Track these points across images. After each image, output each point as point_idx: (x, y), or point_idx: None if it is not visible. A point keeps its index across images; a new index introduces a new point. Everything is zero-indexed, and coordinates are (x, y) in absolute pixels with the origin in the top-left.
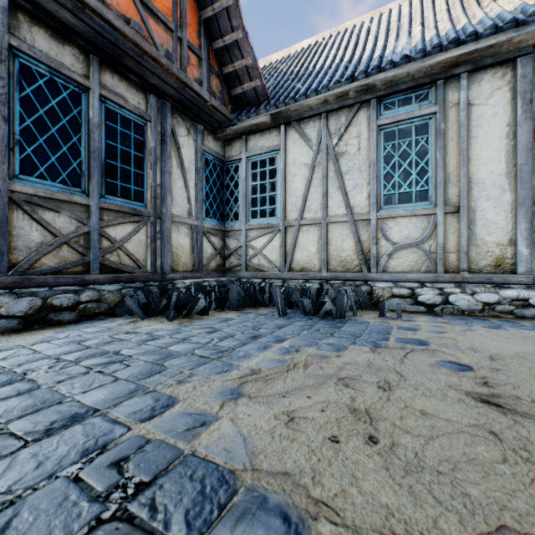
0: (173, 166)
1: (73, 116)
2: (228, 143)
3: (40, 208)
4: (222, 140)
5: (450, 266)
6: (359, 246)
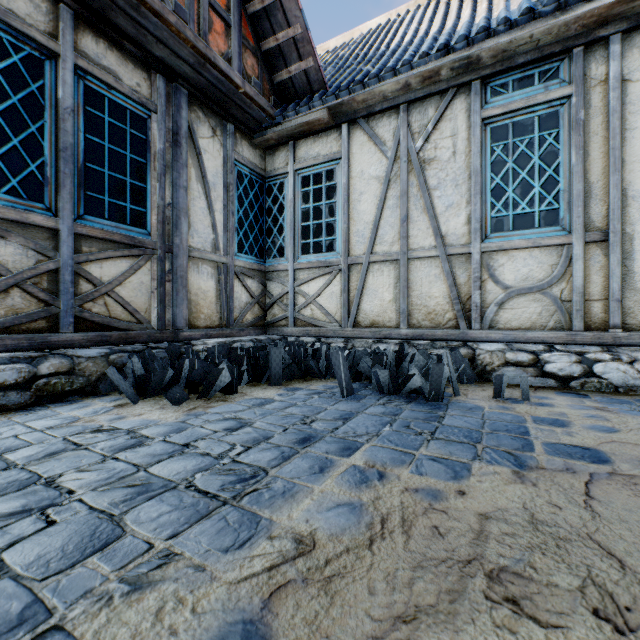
0: (191, 179)
1: (29, 93)
2: (270, 152)
3: None
4: (262, 147)
5: (594, 320)
6: (454, 291)
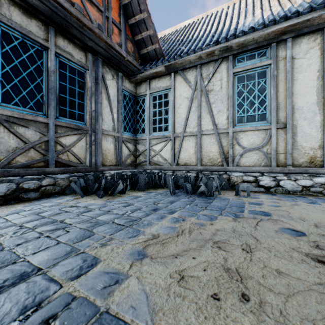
0: (103, 99)
1: (37, 65)
2: (138, 84)
3: (15, 125)
4: (134, 82)
5: (280, 162)
6: (221, 149)
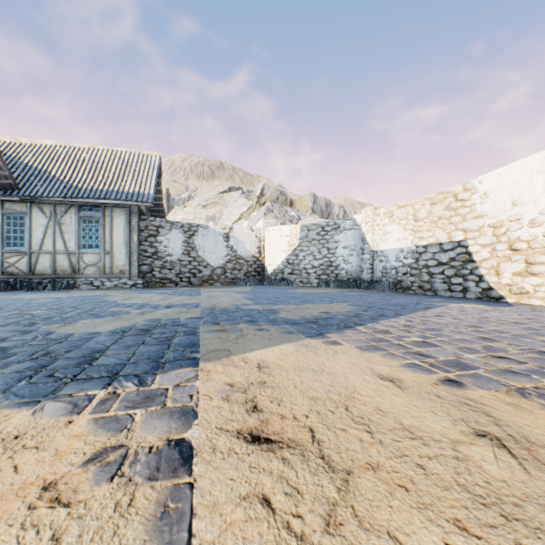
0: None
1: None
2: None
3: None
4: None
5: (107, 272)
6: (71, 264)
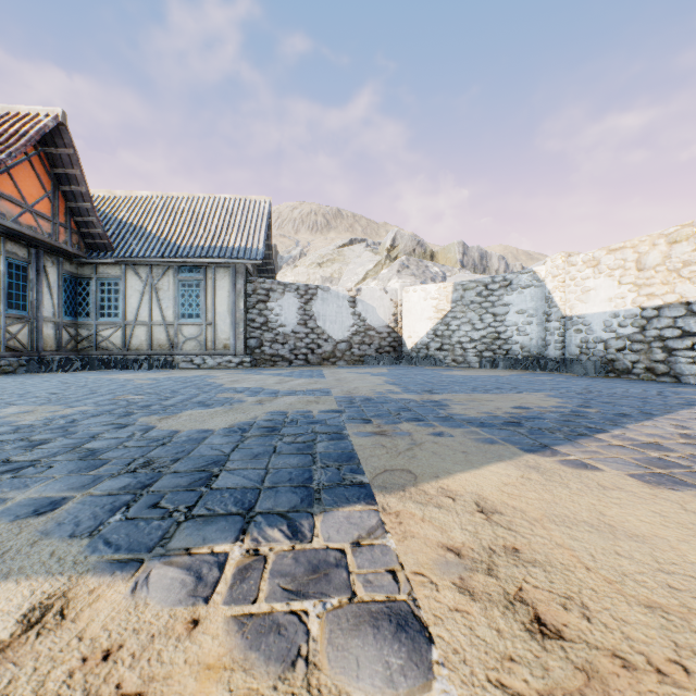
0: (44, 287)
1: None
2: (81, 265)
3: None
4: (77, 263)
5: (209, 348)
6: (169, 337)
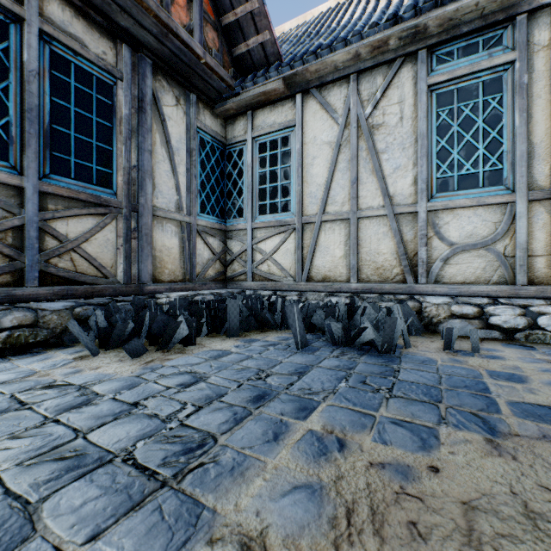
0: (155, 144)
1: None
2: (230, 121)
3: None
4: (223, 117)
5: (537, 274)
6: (401, 247)
